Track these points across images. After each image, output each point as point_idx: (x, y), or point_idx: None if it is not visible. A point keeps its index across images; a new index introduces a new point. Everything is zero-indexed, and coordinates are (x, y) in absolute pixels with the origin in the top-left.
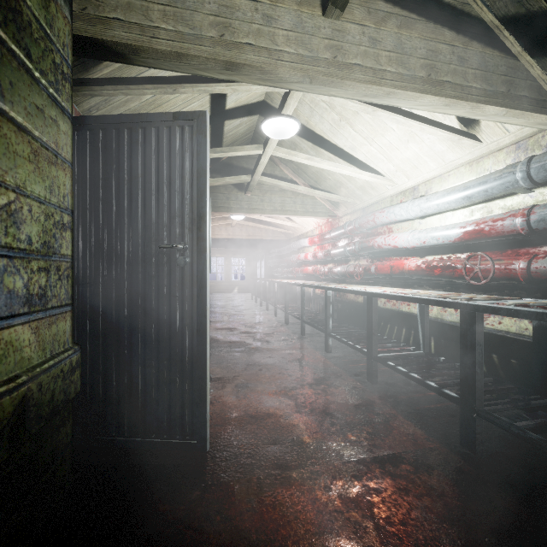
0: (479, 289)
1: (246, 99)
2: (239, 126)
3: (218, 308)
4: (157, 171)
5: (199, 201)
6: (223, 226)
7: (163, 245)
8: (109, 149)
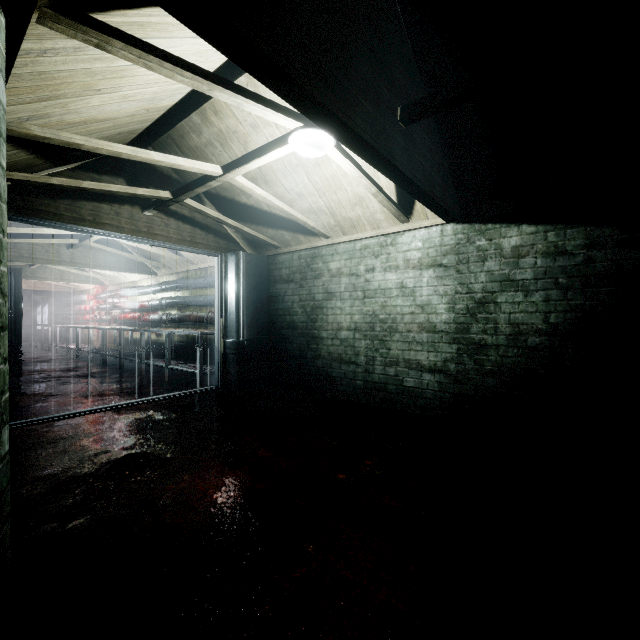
0: (148, 326)
1: None
2: None
3: None
4: None
5: (19, 297)
6: None
7: None
8: None
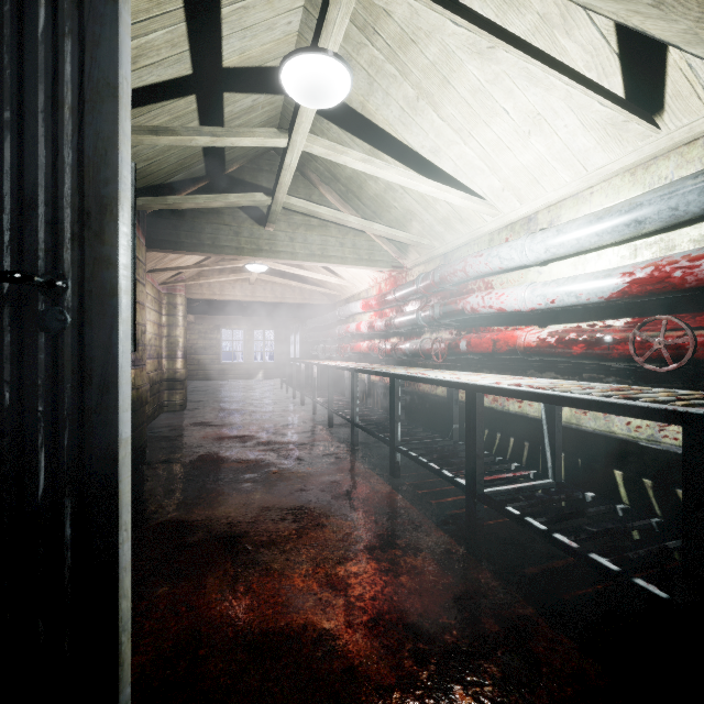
0: (648, 378)
1: (260, 55)
2: (252, 112)
3: (230, 403)
4: None
5: (99, 164)
6: (237, 283)
7: None
8: None
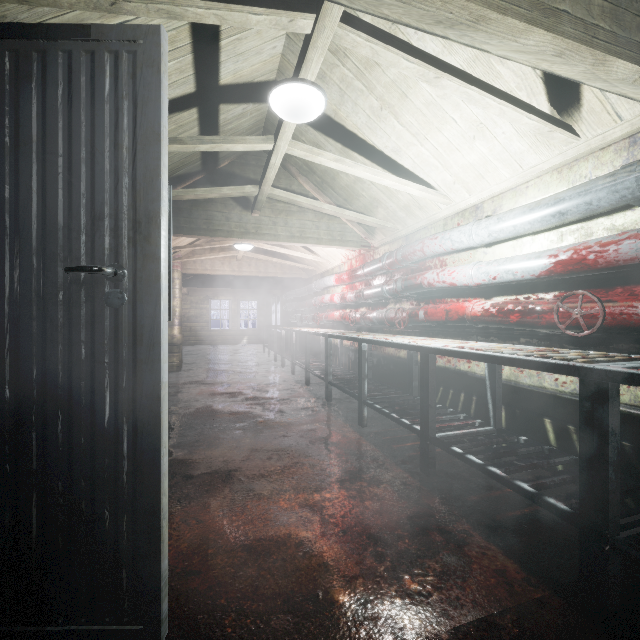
0: (572, 342)
1: (250, 73)
2: (242, 117)
3: (219, 365)
4: (68, 132)
5: (147, 188)
6: (226, 260)
7: (72, 267)
8: None
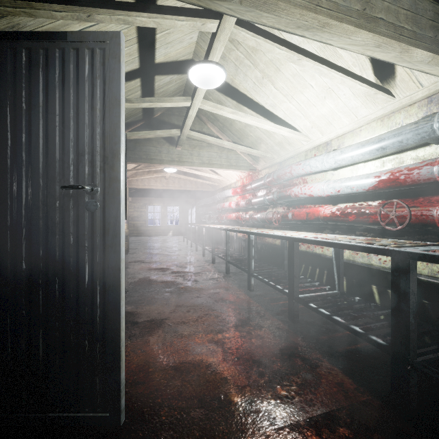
0: (390, 234)
1: (175, 55)
2: (170, 84)
3: (154, 250)
4: (62, 100)
5: (112, 135)
6: (158, 179)
7: (66, 186)
8: (3, 72)
